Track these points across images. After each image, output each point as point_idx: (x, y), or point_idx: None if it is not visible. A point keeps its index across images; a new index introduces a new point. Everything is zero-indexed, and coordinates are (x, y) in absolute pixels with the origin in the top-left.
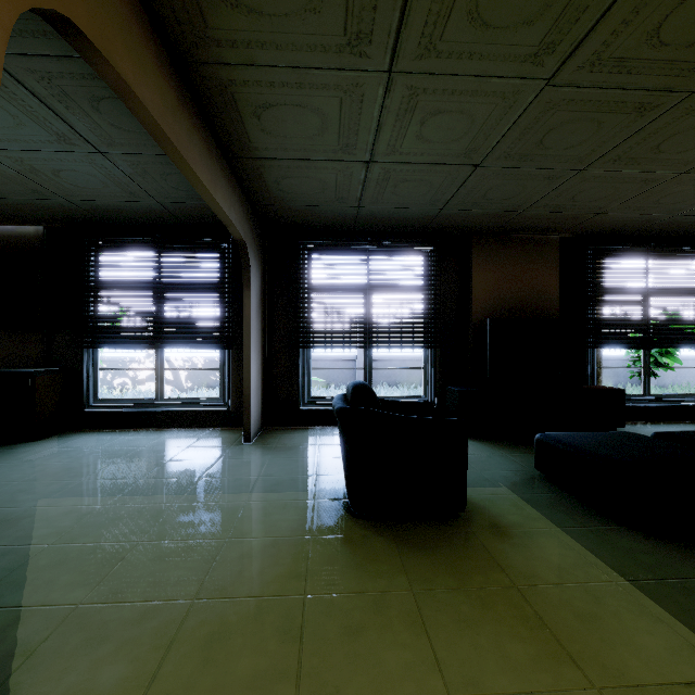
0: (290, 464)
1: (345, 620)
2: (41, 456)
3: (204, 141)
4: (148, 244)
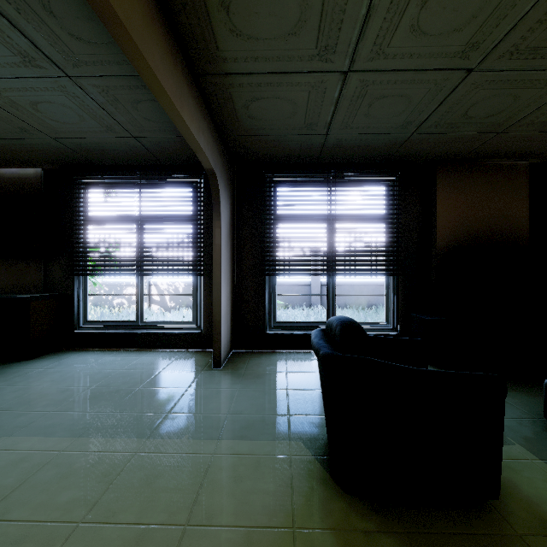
0: (260, 397)
1: None
2: (27, 378)
3: (167, 44)
4: (129, 181)
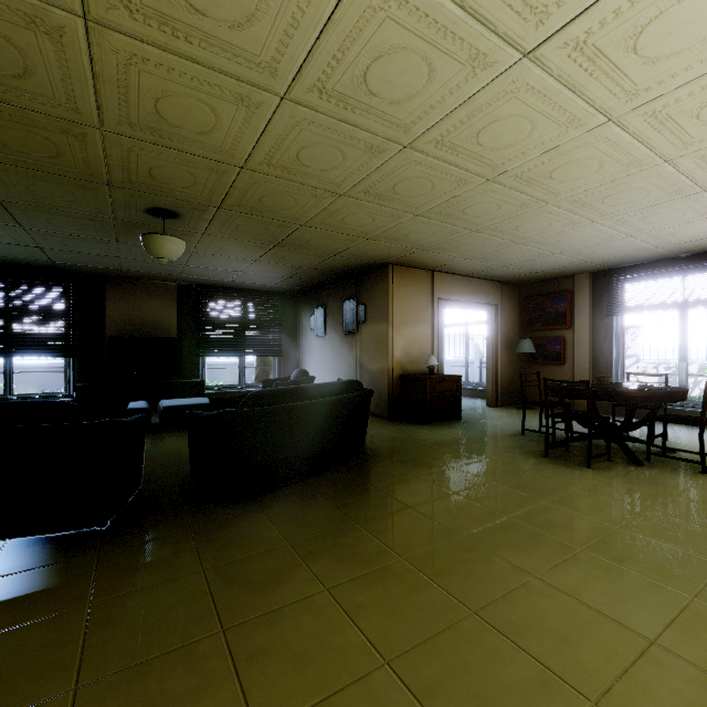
0: None
1: None
2: None
3: None
4: None
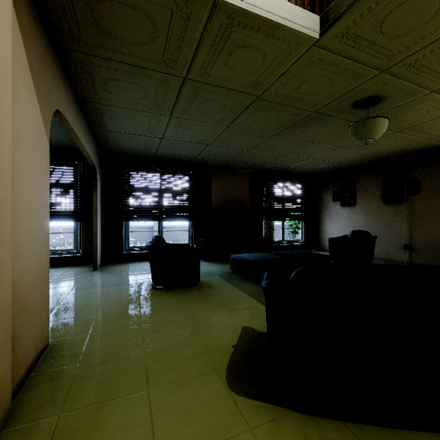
0: (122, 277)
1: (155, 311)
2: None
3: (83, 125)
4: None
